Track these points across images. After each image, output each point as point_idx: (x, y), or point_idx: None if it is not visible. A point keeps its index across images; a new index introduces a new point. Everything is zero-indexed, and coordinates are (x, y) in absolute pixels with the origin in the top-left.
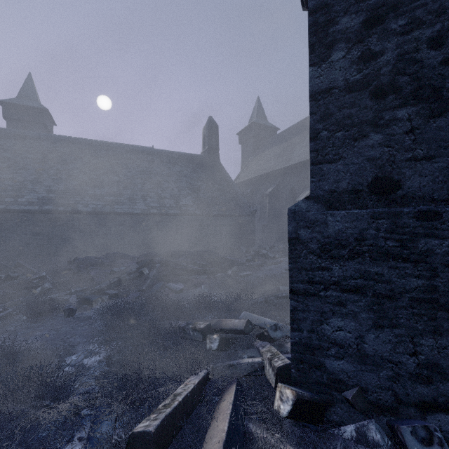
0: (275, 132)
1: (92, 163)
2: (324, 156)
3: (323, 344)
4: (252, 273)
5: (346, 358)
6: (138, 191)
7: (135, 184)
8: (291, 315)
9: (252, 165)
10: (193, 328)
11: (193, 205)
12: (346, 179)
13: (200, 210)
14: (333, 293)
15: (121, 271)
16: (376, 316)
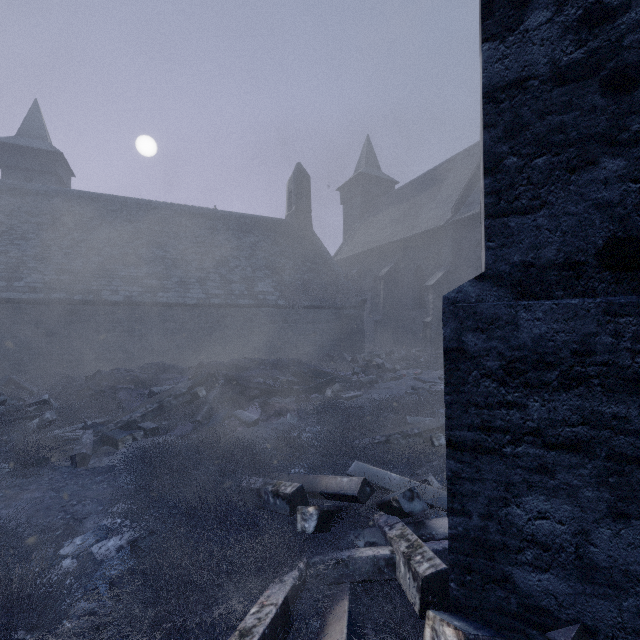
0: (392, 187)
1: (125, 231)
2: (511, 202)
3: (509, 541)
4: (363, 394)
5: (554, 570)
6: (193, 271)
7: (189, 262)
8: (449, 486)
9: (359, 234)
10: (274, 492)
11: (273, 293)
12: (553, 242)
13: (284, 299)
14: (529, 450)
15: (165, 393)
16: (614, 495)
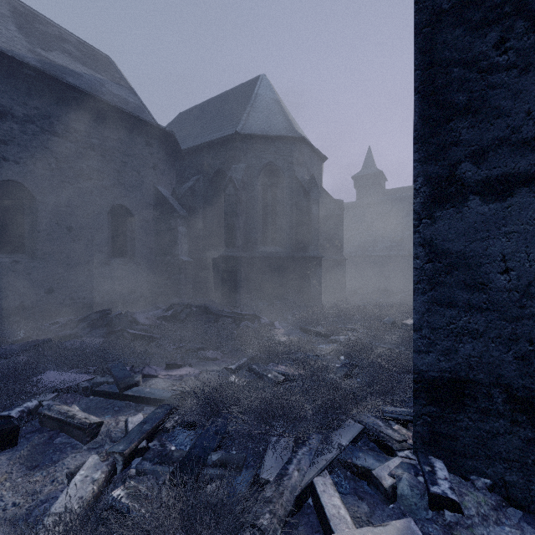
0: None
1: None
2: None
3: None
4: None
5: None
6: None
7: None
8: None
9: None
10: None
11: None
12: None
13: None
14: None
15: None
16: None
